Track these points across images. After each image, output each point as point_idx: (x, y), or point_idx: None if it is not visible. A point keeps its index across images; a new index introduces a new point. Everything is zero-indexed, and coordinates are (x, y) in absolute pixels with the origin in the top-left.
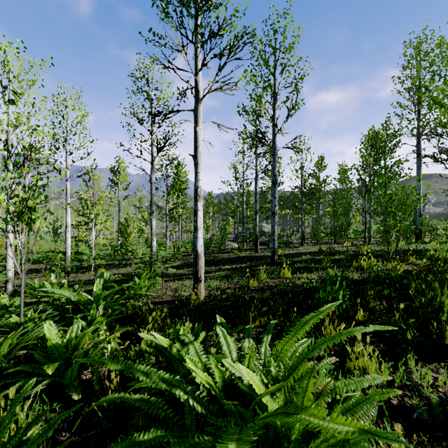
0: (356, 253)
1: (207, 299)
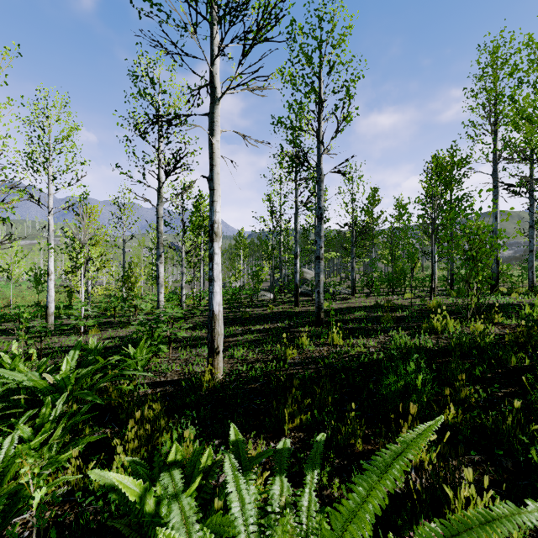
0: (423, 308)
1: (227, 378)
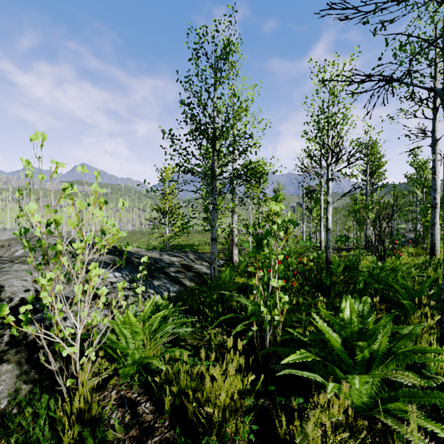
0: None
1: None
